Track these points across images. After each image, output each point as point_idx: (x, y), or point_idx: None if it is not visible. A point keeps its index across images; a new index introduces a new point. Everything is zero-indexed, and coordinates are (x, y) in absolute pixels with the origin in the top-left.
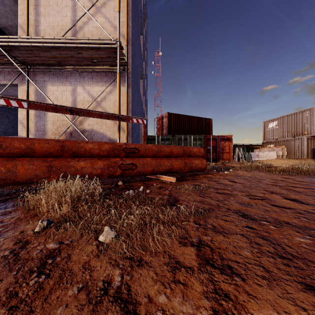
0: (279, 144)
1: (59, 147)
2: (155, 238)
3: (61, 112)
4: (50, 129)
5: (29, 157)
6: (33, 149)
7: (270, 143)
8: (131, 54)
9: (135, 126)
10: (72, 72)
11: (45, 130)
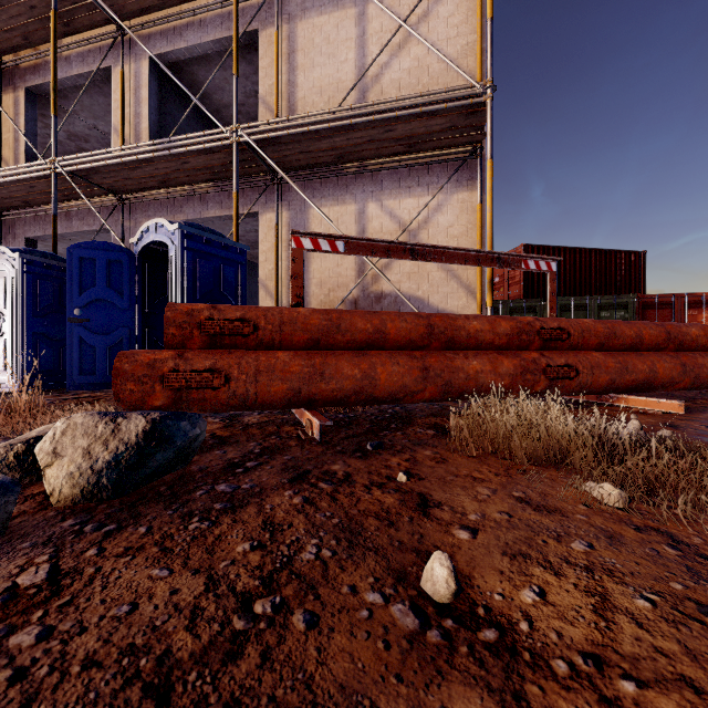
0: None
1: (424, 328)
2: None
3: (396, 257)
4: (316, 296)
5: (377, 349)
6: (384, 334)
7: None
8: None
9: None
10: (357, 175)
11: (306, 298)
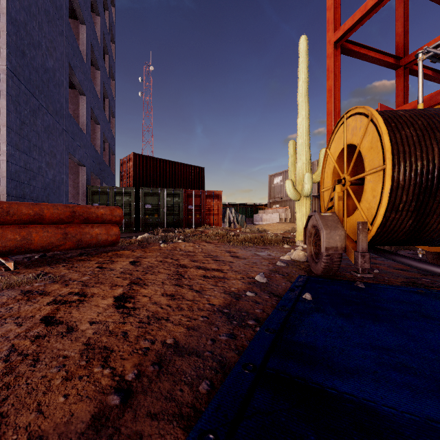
0: (284, 204)
1: None
2: None
3: None
4: None
5: None
6: None
7: (276, 203)
8: (5, 39)
9: (37, 169)
10: None
11: None
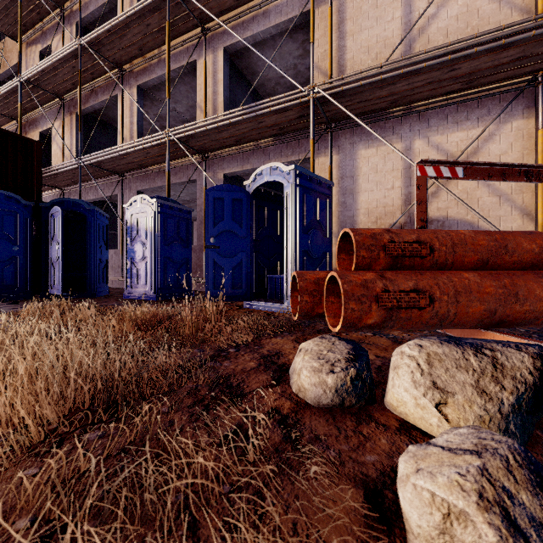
0: None
1: None
2: None
3: (511, 180)
4: (363, 223)
5: (538, 269)
6: None
7: None
8: None
9: None
10: (404, 117)
11: (354, 226)
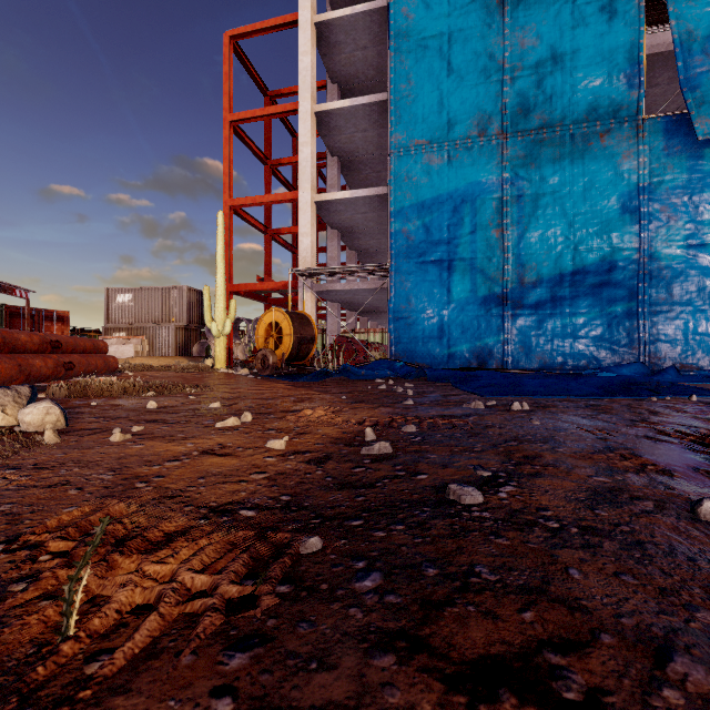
0: (136, 333)
1: (2, 339)
2: (213, 387)
3: None
4: None
5: None
6: None
7: (120, 330)
8: None
9: None
10: None
11: None
